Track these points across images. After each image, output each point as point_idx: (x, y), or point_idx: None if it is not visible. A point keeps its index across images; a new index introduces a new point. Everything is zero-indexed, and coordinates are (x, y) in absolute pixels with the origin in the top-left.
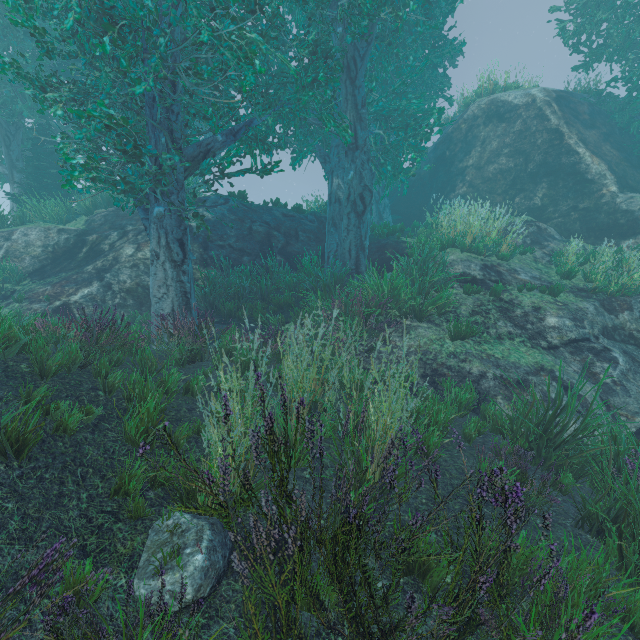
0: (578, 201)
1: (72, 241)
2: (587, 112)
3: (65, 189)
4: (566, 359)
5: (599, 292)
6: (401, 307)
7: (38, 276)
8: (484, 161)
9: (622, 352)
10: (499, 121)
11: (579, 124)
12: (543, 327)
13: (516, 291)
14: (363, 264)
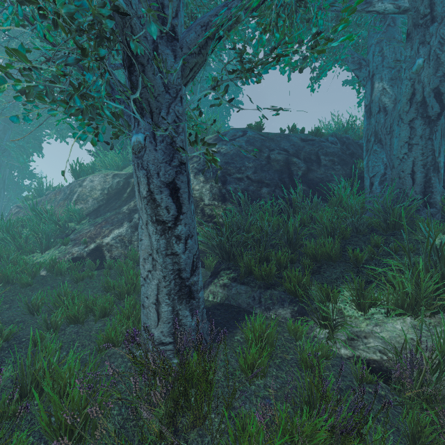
0: None
1: (121, 183)
2: None
3: (124, 143)
4: None
5: None
6: None
7: (94, 215)
8: None
9: None
10: None
11: None
12: None
13: None
14: (437, 191)
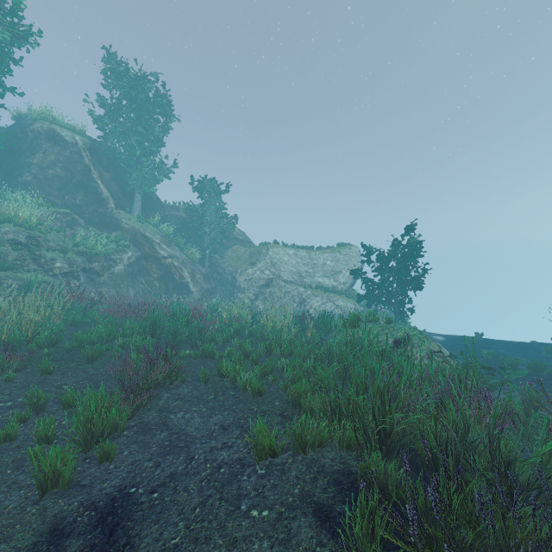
0: (98, 208)
1: None
2: (106, 162)
3: None
4: (60, 279)
5: (88, 254)
6: None
7: None
8: (46, 165)
9: (88, 277)
10: (56, 144)
11: (101, 167)
12: (53, 267)
13: (46, 251)
14: None
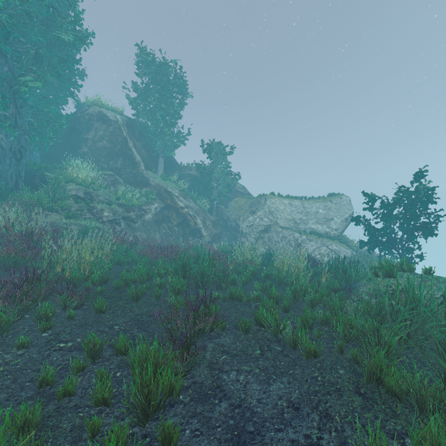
0: (133, 170)
1: None
2: (138, 134)
3: None
4: (107, 225)
5: (126, 205)
6: (43, 206)
7: None
8: (97, 139)
9: (127, 224)
10: (104, 123)
11: (134, 138)
12: (102, 216)
13: (97, 203)
14: (21, 184)
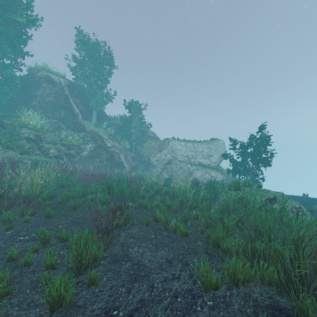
0: (73, 119)
1: None
2: (77, 93)
3: None
4: (53, 159)
5: (68, 145)
6: (2, 145)
7: None
8: (44, 95)
9: (68, 158)
10: (50, 83)
11: (74, 96)
12: (49, 152)
13: (45, 143)
14: None
